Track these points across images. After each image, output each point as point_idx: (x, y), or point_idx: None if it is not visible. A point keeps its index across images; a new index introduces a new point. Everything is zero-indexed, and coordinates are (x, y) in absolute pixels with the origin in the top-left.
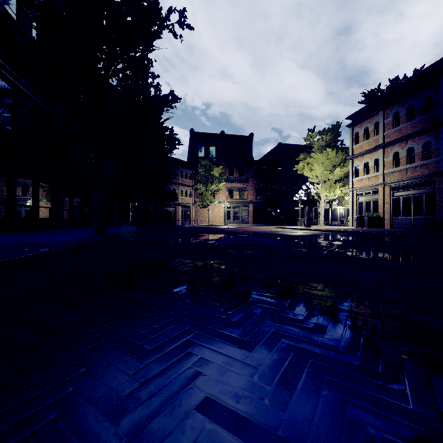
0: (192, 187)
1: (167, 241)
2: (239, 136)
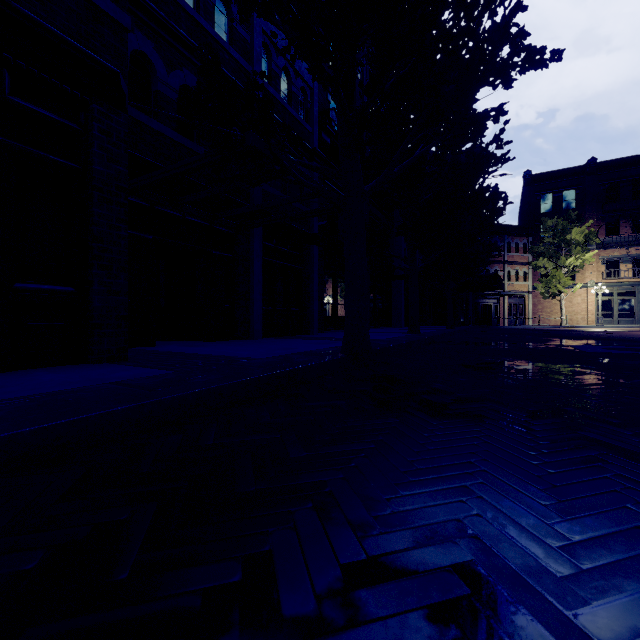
0: (527, 264)
1: (497, 344)
2: (634, 156)
